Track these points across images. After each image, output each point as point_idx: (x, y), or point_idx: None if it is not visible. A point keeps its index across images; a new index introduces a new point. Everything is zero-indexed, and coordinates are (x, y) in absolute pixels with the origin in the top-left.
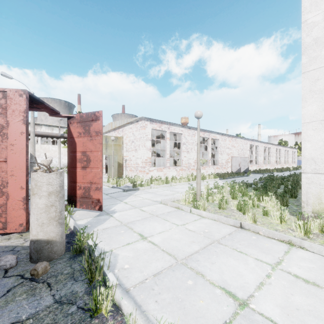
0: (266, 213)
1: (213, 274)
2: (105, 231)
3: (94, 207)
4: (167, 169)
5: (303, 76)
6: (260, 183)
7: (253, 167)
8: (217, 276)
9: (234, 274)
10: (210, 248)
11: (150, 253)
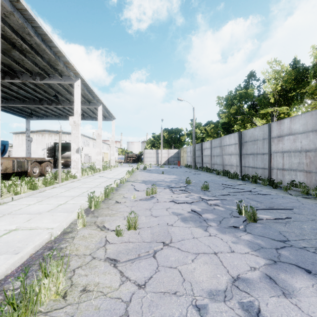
0: None
1: None
2: None
3: None
4: None
5: (13, 149)
6: None
7: None
8: None
9: None
10: None
11: None
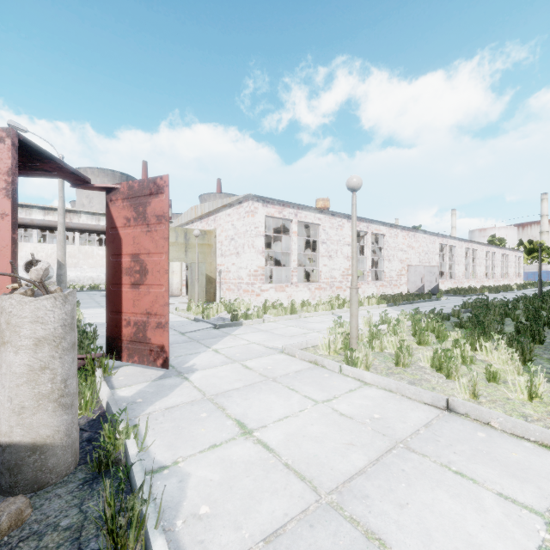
0: (493, 378)
1: (407, 541)
2: (169, 414)
3: (155, 361)
4: (294, 287)
5: None
6: (465, 312)
7: (446, 285)
8: (418, 546)
9: (459, 542)
10: (391, 461)
11: (259, 474)
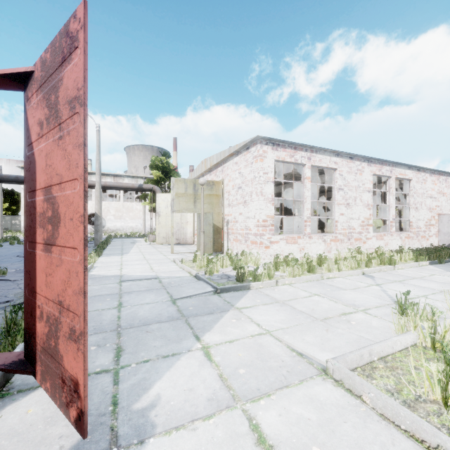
0: None
1: None
2: None
3: (67, 407)
4: (307, 239)
5: None
6: None
7: None
8: None
9: None
10: None
11: None
